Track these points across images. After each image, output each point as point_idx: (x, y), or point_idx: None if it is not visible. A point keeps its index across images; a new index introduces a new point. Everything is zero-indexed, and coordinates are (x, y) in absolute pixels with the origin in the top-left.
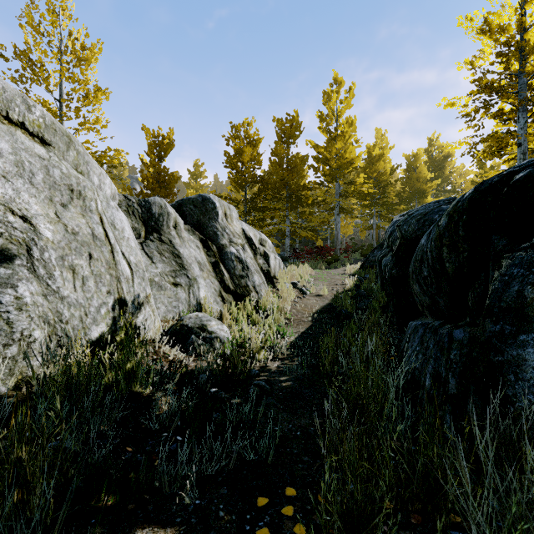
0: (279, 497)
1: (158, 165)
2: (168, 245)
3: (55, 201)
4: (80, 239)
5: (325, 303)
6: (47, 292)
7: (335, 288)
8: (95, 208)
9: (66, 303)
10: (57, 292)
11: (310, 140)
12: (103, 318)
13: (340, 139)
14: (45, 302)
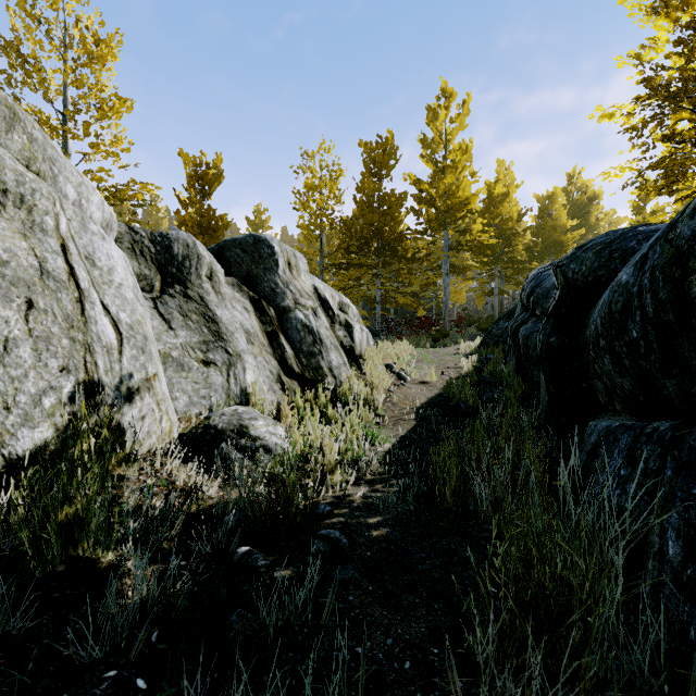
0: None
1: (200, 204)
2: (198, 304)
3: None
4: (10, 274)
5: (434, 393)
6: None
7: (447, 372)
8: (53, 227)
9: None
10: None
11: (410, 174)
12: (48, 414)
13: (451, 171)
14: None
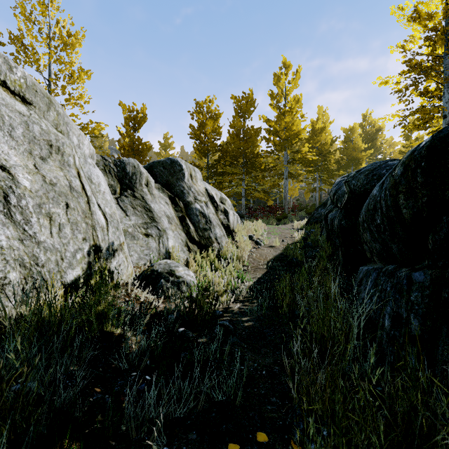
0: (250, 443)
1: (132, 135)
2: (141, 201)
3: (34, 154)
4: (58, 190)
5: (278, 253)
6: (23, 237)
7: (286, 240)
8: (73, 163)
9: (42, 247)
10: (33, 237)
11: (263, 115)
12: (79, 262)
13: (288, 114)
14: (21, 246)
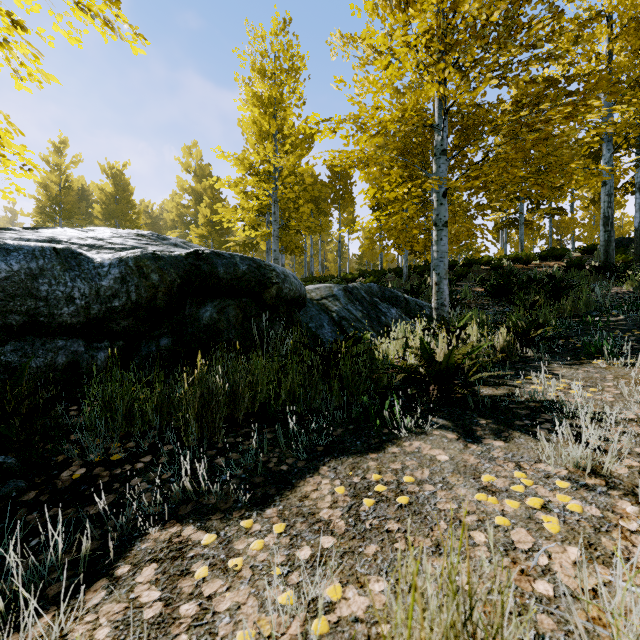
0: None
1: None
2: None
3: None
4: None
5: None
6: None
7: None
8: None
9: None
10: None
11: None
12: None
13: None
14: None
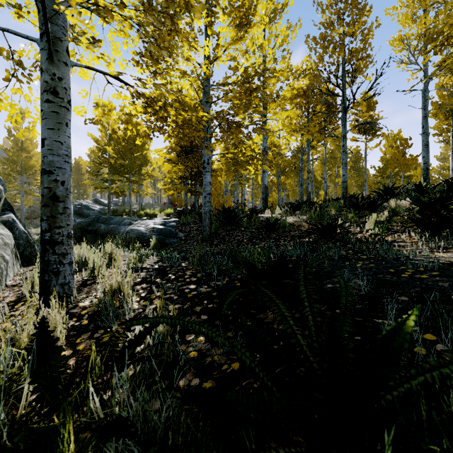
0: None
1: None
2: None
3: None
4: None
5: None
6: None
7: None
8: None
9: None
10: None
11: None
12: None
13: (26, 151)
14: None
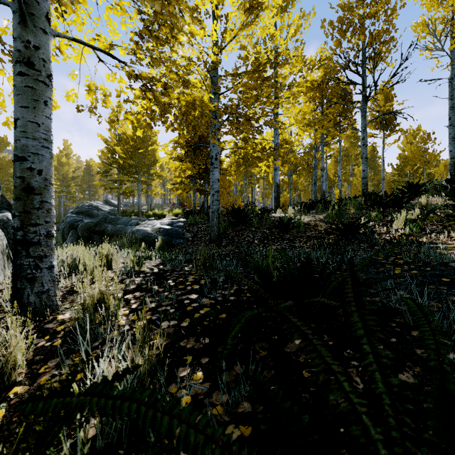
0: None
1: None
2: None
3: None
4: None
5: None
6: None
7: None
8: None
9: None
10: None
11: (12, 145)
12: None
13: None
14: None
